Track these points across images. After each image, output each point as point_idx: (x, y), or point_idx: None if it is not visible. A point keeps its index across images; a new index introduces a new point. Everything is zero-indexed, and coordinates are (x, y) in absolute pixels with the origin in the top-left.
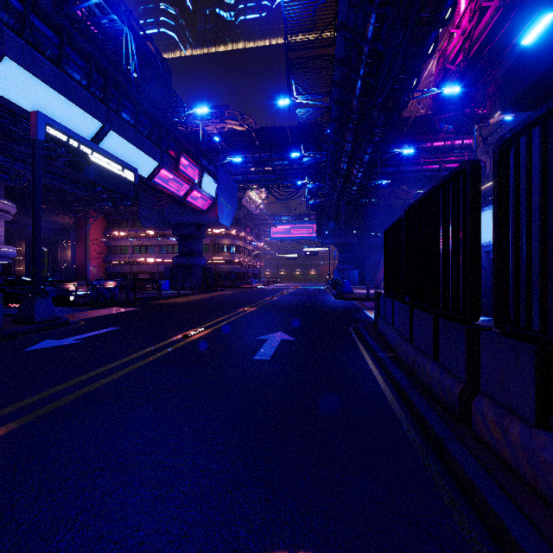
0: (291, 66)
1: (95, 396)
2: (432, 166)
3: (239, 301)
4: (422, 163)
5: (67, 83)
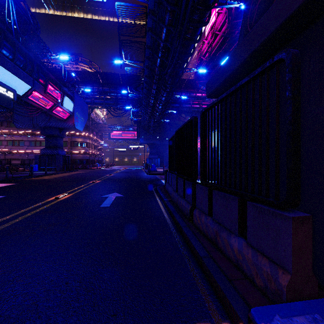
0: (122, 43)
1: (2, 233)
2: (196, 105)
3: (89, 177)
4: (191, 103)
5: None
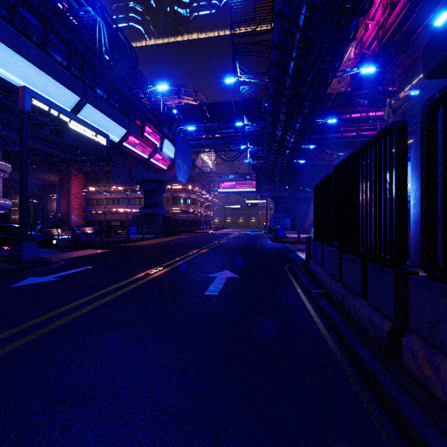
0: (236, 50)
1: (66, 329)
2: (350, 133)
3: (193, 244)
4: (342, 131)
5: (50, 63)
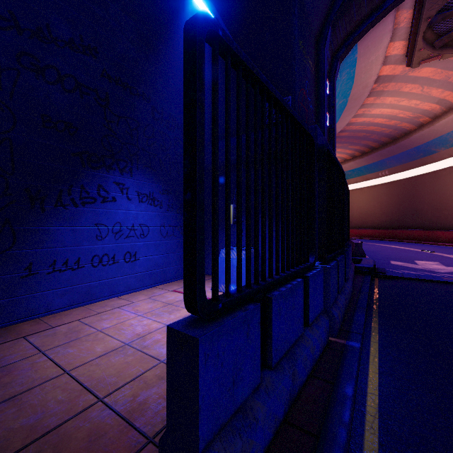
0: None
1: None
2: None
3: None
4: None
5: None
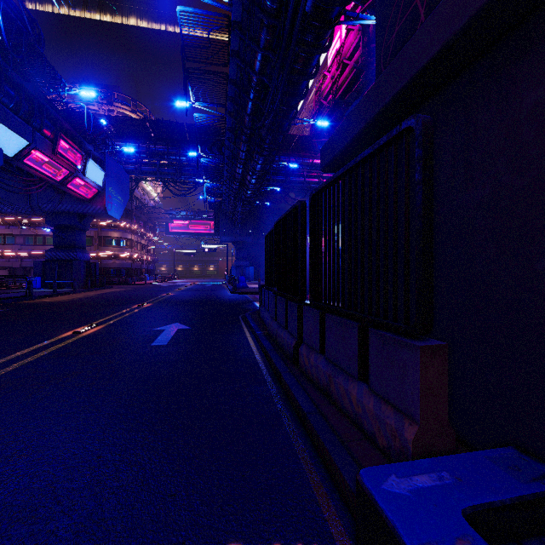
0: (188, 74)
1: None
2: (313, 179)
3: (133, 298)
4: (305, 176)
5: None
